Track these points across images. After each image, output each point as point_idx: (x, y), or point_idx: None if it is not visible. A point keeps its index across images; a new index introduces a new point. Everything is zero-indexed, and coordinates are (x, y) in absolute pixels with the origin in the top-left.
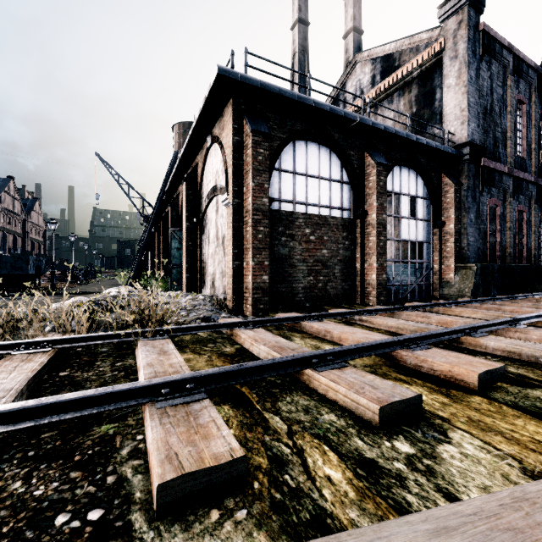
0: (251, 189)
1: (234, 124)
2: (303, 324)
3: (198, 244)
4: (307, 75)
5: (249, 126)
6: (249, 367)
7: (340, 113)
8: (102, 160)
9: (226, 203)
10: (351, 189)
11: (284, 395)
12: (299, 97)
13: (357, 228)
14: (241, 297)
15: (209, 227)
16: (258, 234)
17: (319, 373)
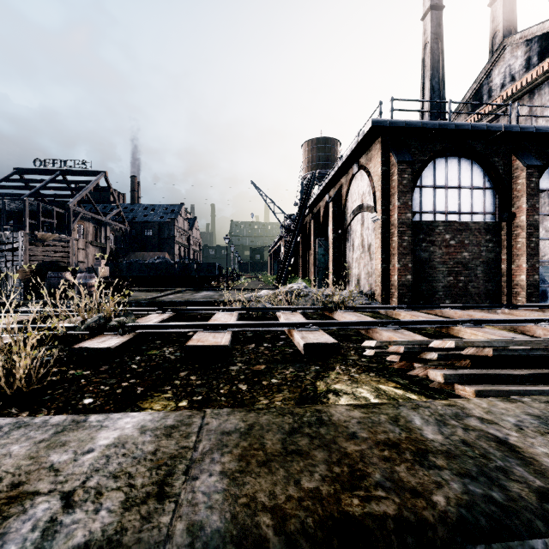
0: (397, 207)
1: (381, 157)
2: (447, 312)
3: (342, 251)
4: (448, 101)
5: (395, 158)
6: (420, 320)
7: (483, 128)
8: (255, 186)
9: (375, 219)
10: (496, 193)
11: (442, 338)
12: (440, 125)
13: (503, 230)
14: (388, 292)
15: (353, 237)
16: (403, 242)
17: (465, 328)
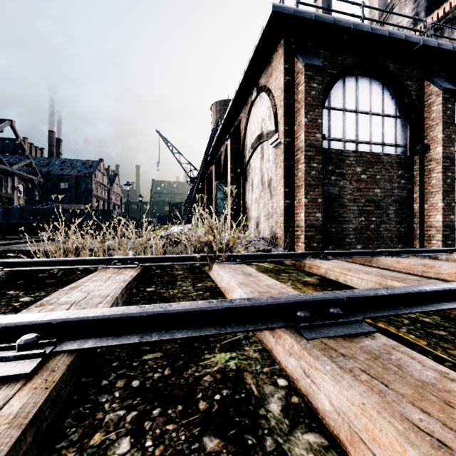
0: (304, 125)
1: (284, 64)
2: (382, 260)
3: (241, 192)
4: (361, 4)
5: (302, 62)
6: (404, 292)
7: (401, 36)
8: (161, 135)
9: (276, 144)
10: (407, 123)
11: None
12: (354, 25)
13: (415, 165)
14: (292, 236)
15: (253, 175)
16: (311, 170)
17: None
